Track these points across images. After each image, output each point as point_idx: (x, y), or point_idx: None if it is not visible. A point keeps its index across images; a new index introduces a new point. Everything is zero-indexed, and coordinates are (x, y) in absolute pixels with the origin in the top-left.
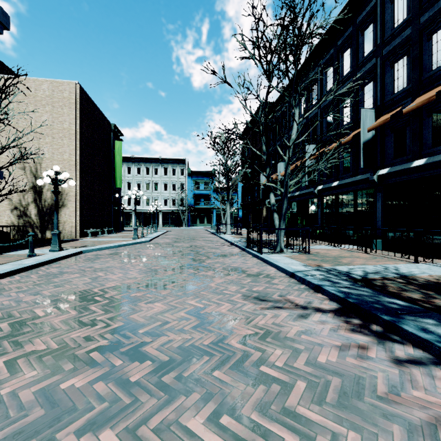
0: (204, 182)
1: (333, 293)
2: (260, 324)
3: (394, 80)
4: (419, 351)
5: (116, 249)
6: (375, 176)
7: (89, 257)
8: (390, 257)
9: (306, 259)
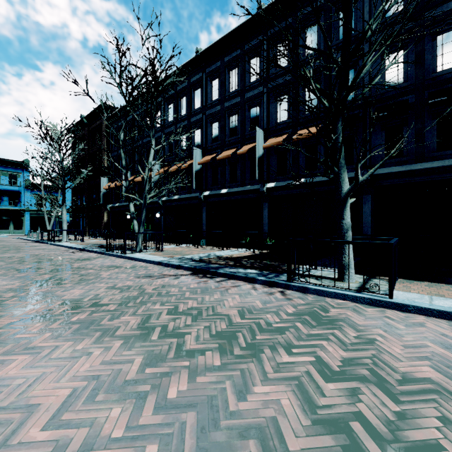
0: (10, 174)
1: (188, 266)
2: (158, 284)
3: (212, 134)
4: (224, 278)
5: None
6: (202, 195)
7: None
8: (211, 249)
9: (163, 254)
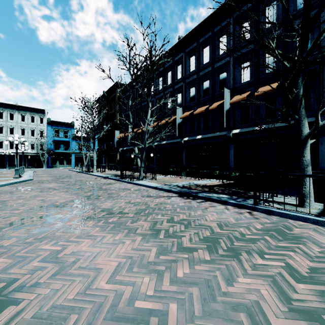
0: (64, 131)
1: (176, 191)
2: (157, 202)
3: (190, 96)
4: (202, 200)
5: (12, 185)
6: (183, 140)
7: (0, 192)
8: (189, 179)
9: (157, 182)
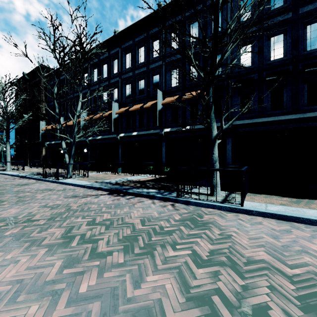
0: None
1: (106, 188)
2: (82, 202)
3: (126, 92)
4: (132, 196)
5: None
6: (119, 136)
7: None
8: (125, 175)
9: (88, 179)
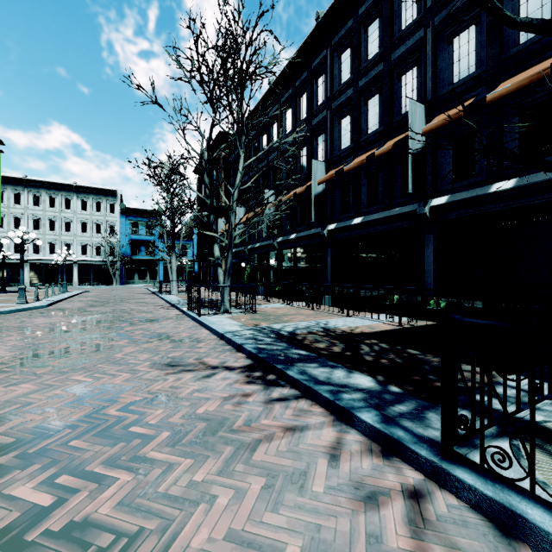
0: (147, 224)
1: (249, 350)
2: (155, 390)
3: (341, 136)
4: (292, 391)
5: None
6: (325, 230)
7: None
8: (331, 312)
9: (249, 319)
